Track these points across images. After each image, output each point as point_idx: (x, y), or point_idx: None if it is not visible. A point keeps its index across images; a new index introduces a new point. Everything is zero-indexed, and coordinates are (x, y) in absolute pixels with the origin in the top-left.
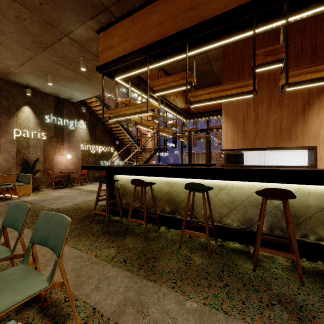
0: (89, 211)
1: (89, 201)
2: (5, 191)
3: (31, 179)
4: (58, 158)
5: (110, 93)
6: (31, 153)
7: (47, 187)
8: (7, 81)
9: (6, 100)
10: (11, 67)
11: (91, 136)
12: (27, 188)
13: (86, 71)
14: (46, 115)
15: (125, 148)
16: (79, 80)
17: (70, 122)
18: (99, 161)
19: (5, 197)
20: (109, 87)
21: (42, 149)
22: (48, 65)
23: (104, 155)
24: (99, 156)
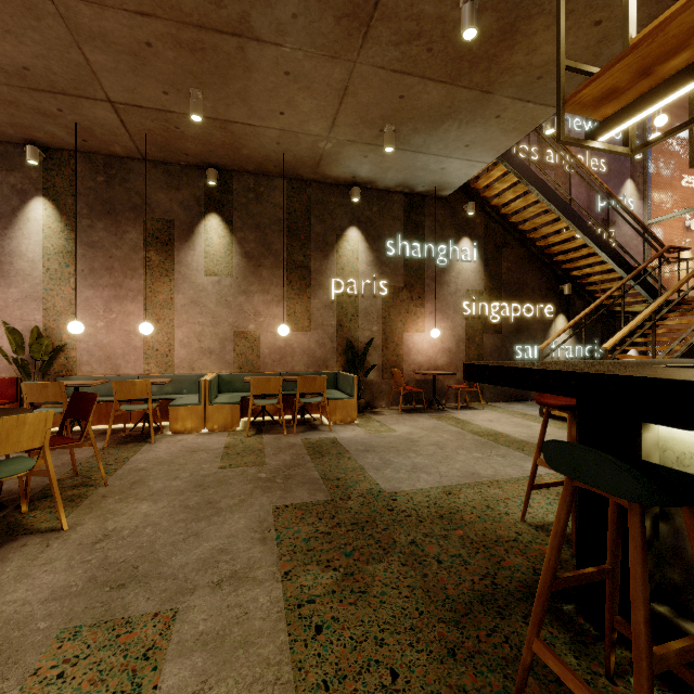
0: (495, 557)
1: (488, 482)
2: (316, 406)
3: (355, 386)
4: (413, 337)
5: (551, 123)
6: (361, 328)
7: (389, 404)
8: (322, 183)
9: (321, 222)
10: (320, 141)
11: (489, 279)
12: (347, 406)
13: (479, 55)
14: (388, 241)
15: (599, 302)
16: (457, 111)
17: (437, 248)
18: (512, 344)
19: (313, 421)
20: (553, 94)
21: (381, 318)
22: (381, 90)
23: (525, 328)
24: (512, 332)
